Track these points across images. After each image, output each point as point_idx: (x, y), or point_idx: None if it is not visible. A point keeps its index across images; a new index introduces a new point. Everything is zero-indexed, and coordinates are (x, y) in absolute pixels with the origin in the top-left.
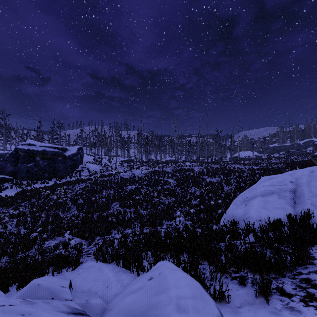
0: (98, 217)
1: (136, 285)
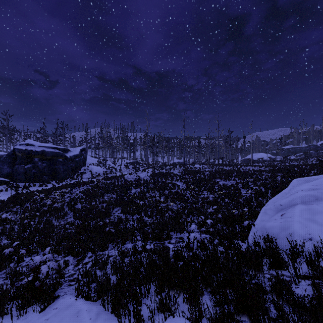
0: (95, 225)
1: None
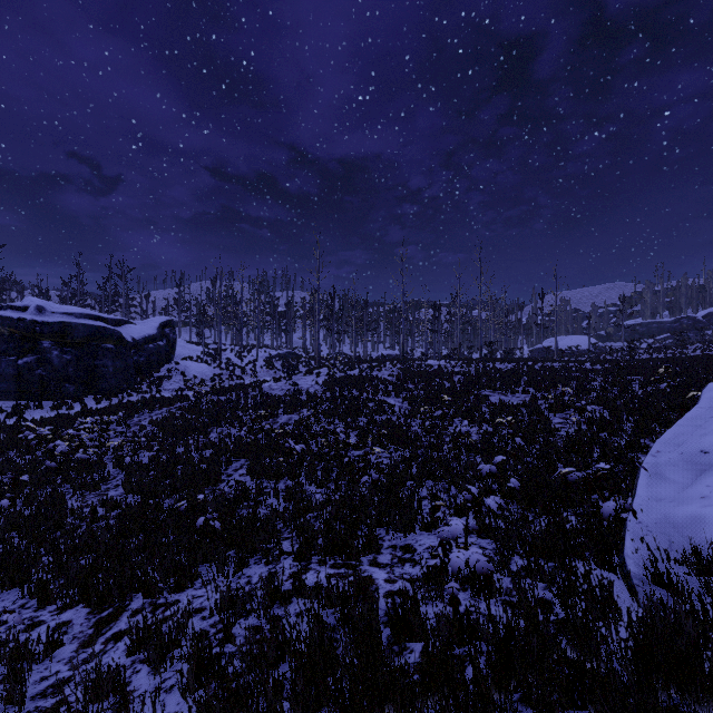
0: (172, 510)
1: None
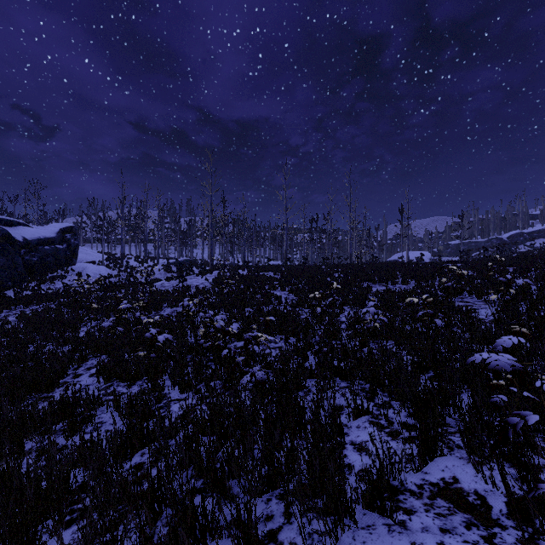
0: None
1: None
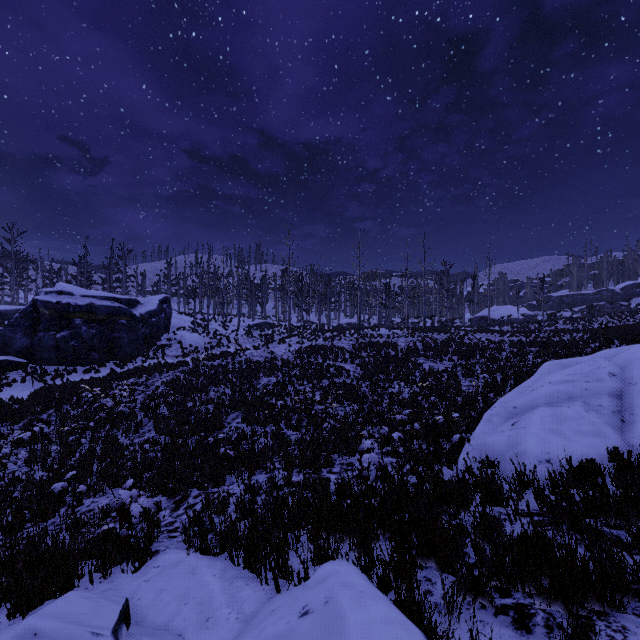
0: (198, 445)
1: (271, 626)
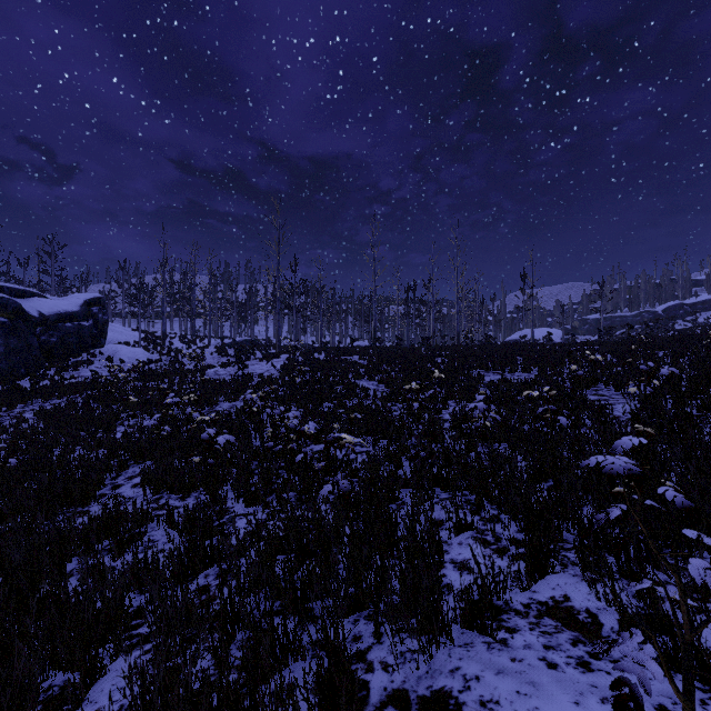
0: None
1: None
